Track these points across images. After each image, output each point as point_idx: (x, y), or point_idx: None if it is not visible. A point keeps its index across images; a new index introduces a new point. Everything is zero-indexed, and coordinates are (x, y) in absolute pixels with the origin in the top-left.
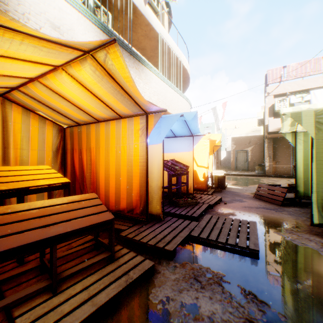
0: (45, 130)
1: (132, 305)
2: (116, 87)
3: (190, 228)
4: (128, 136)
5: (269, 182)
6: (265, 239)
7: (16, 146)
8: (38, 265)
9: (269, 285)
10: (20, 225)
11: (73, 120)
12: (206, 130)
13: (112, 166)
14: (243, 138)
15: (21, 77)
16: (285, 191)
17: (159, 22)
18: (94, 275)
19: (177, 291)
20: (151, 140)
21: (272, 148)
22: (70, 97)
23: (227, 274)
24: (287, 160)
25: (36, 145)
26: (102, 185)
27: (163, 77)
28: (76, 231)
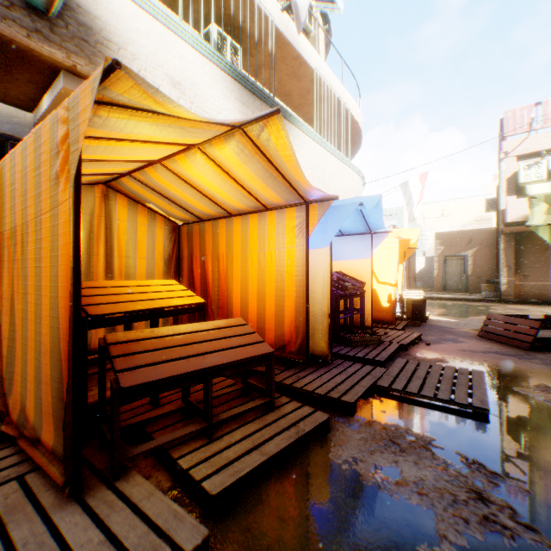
0: (154, 230)
1: (308, 462)
2: (268, 168)
3: (374, 376)
4: (278, 237)
5: (507, 312)
6: (498, 397)
7: (121, 253)
8: (181, 407)
9: (505, 456)
10: (171, 352)
11: (194, 215)
12: (388, 221)
13: (252, 282)
14: (457, 233)
15: (143, 161)
16: (537, 325)
17: (315, 51)
18: (252, 424)
19: (366, 452)
20: (311, 241)
21: (514, 251)
22: (200, 184)
23: (439, 438)
24: (543, 272)
25: (144, 251)
26: (237, 310)
27: (321, 139)
28: (232, 364)
